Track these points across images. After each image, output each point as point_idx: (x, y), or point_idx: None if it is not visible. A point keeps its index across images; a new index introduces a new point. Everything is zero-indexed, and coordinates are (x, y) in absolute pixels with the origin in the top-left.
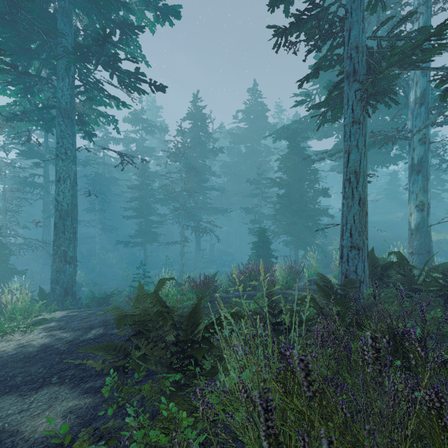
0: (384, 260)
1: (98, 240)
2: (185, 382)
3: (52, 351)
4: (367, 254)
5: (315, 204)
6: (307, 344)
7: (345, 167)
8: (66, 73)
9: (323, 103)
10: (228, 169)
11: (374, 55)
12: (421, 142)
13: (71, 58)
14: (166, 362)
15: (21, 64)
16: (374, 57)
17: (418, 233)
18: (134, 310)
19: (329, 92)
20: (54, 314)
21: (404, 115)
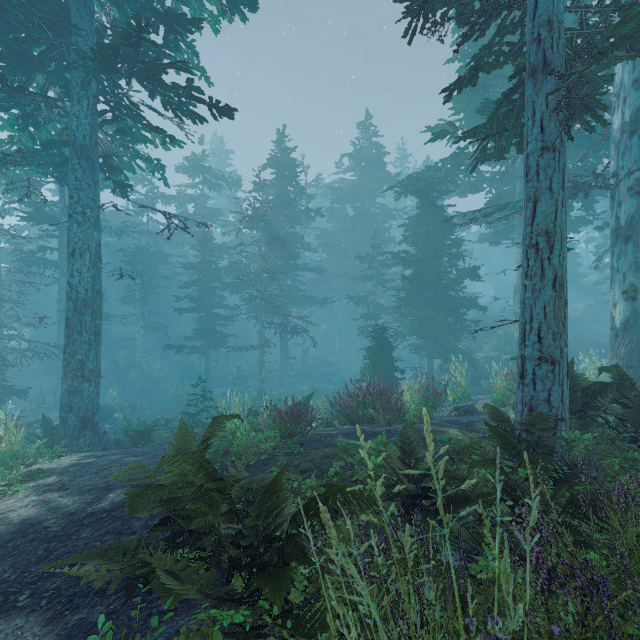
0: (584, 379)
1: (139, 343)
2: (253, 620)
3: (37, 534)
4: (566, 371)
5: (458, 290)
6: (553, 632)
7: (528, 225)
8: (83, 90)
9: (482, 127)
10: (328, 241)
11: (574, 41)
12: (632, 192)
13: (90, 66)
14: (215, 594)
15: (17, 80)
16: (574, 45)
17: (627, 334)
18: (165, 475)
19: (497, 103)
20: (59, 461)
21: (593, 157)
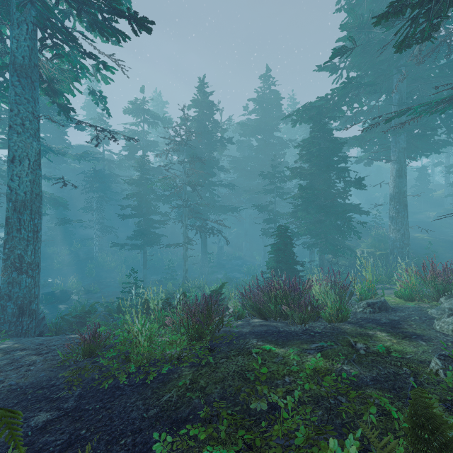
0: None
1: (96, 242)
2: None
3: None
4: None
5: (345, 198)
6: None
7: None
8: (17, 10)
9: None
10: (238, 165)
11: None
12: None
13: None
14: None
15: None
16: None
17: None
18: None
19: None
20: None
21: None
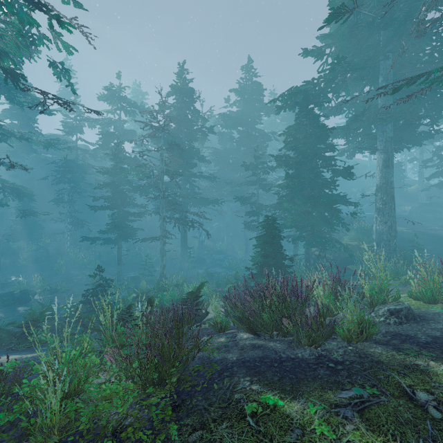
0: None
1: (67, 236)
2: None
3: None
4: None
5: (332, 188)
6: None
7: None
8: None
9: None
10: (219, 157)
11: None
12: None
13: None
14: None
15: None
16: None
17: None
18: None
19: None
20: None
21: None
